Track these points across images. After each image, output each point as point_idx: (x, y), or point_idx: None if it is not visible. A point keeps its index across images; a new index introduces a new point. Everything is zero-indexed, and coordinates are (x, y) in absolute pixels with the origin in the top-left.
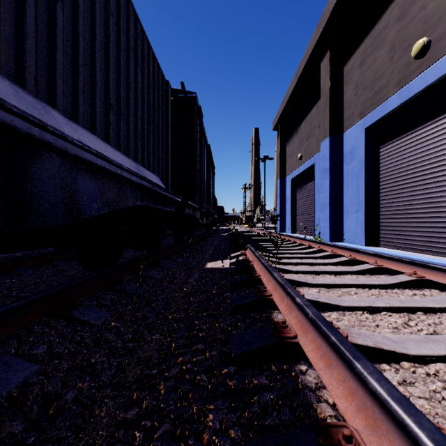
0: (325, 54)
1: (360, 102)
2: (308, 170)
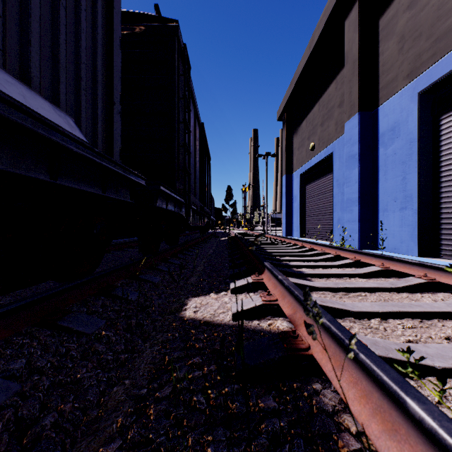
0: (353, 6)
1: (409, 58)
2: (322, 162)
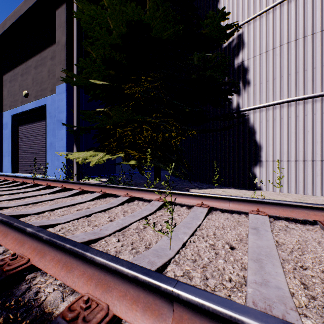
0: None
1: (10, 100)
2: None
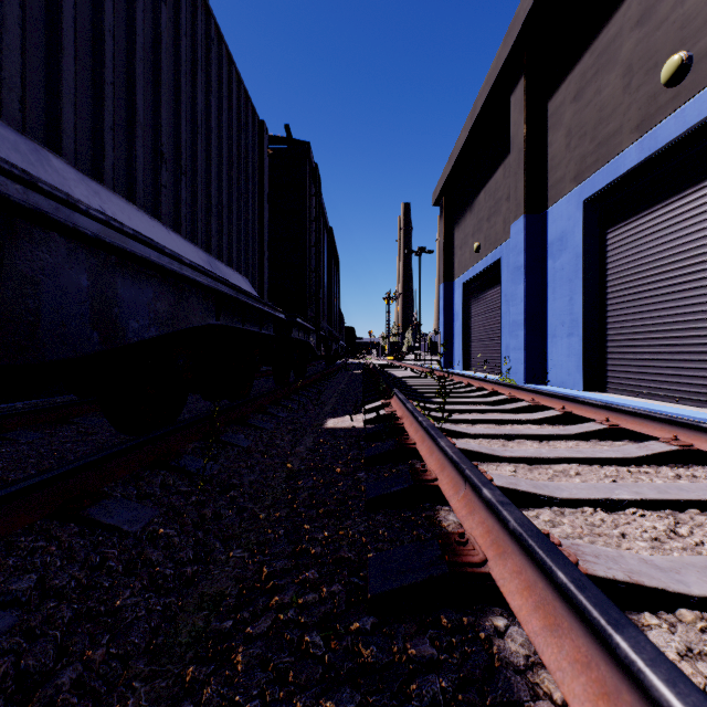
0: (518, 81)
1: (575, 158)
2: (490, 269)
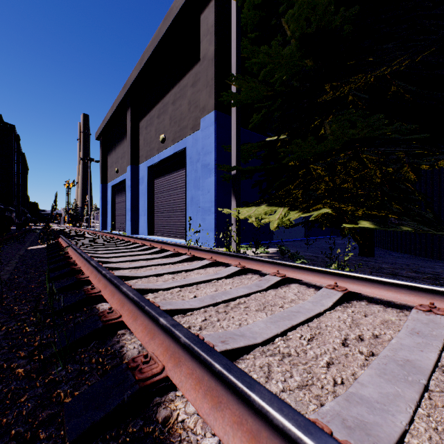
0: (129, 108)
1: (146, 150)
2: (123, 182)
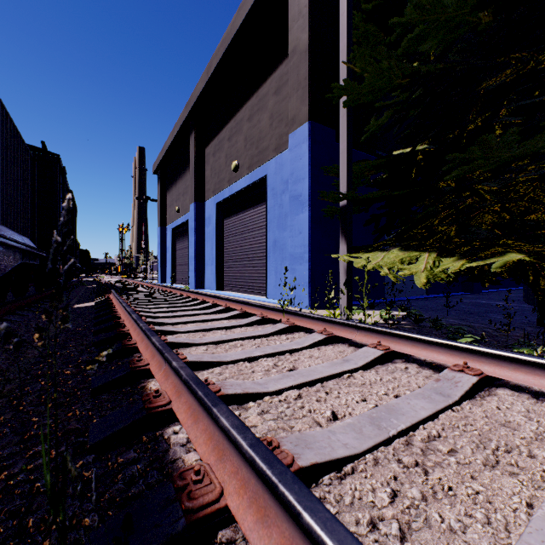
0: (193, 131)
1: (213, 182)
2: (185, 224)
